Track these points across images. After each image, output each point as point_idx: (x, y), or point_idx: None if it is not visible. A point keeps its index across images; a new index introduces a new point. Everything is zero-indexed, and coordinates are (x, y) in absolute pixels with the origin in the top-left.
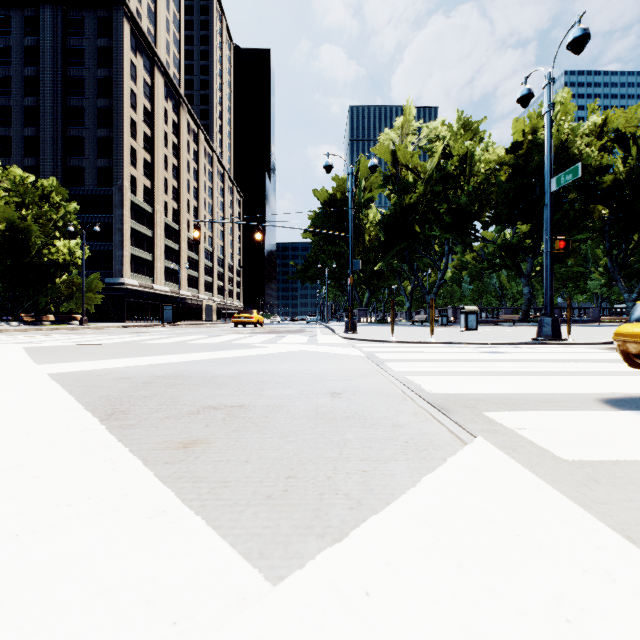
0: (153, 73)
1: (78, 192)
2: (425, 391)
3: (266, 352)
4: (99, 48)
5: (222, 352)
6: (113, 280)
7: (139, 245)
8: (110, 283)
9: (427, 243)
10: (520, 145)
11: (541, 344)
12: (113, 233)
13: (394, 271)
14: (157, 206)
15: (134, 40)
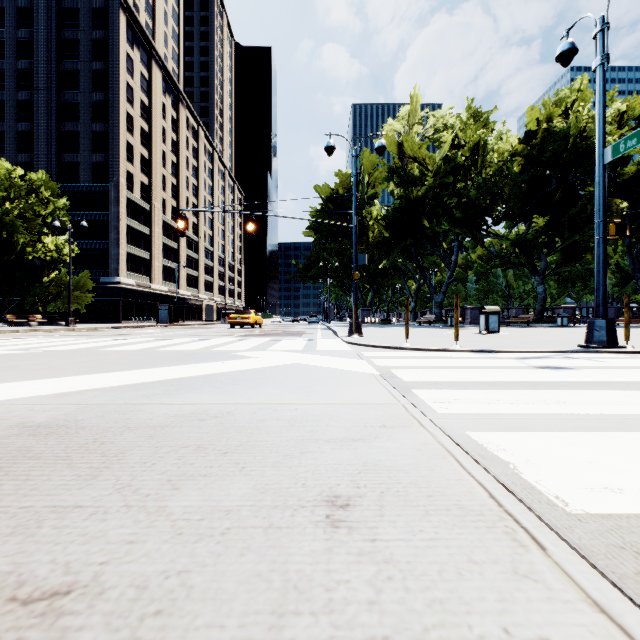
0: (151, 67)
1: (73, 189)
2: (543, 496)
3: (244, 367)
4: (94, 40)
5: (184, 367)
6: (108, 279)
7: (136, 243)
8: (105, 282)
9: (435, 239)
10: (534, 135)
11: (596, 353)
12: (109, 231)
13: (398, 270)
14: (155, 203)
15: (131, 32)
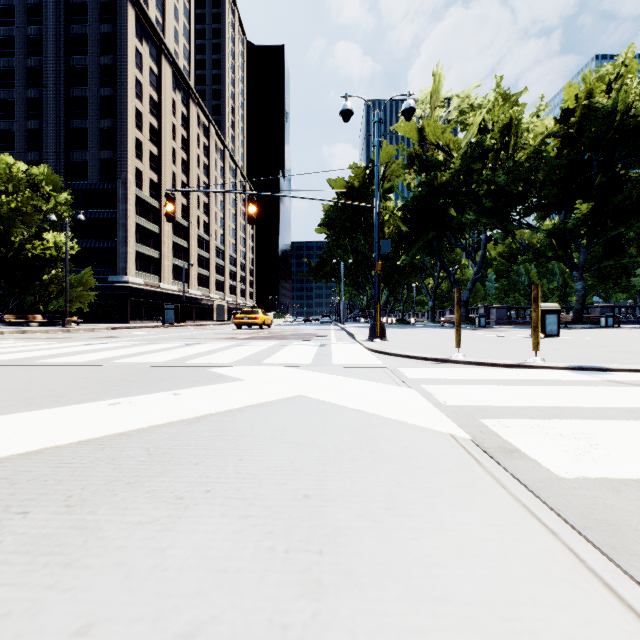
0: (160, 62)
1: (81, 186)
2: None
3: (200, 409)
4: (103, 35)
5: (94, 408)
6: (116, 278)
7: (145, 242)
8: (113, 281)
9: (459, 232)
10: (572, 113)
11: None
12: (117, 229)
13: (415, 267)
14: (164, 201)
15: (139, 26)
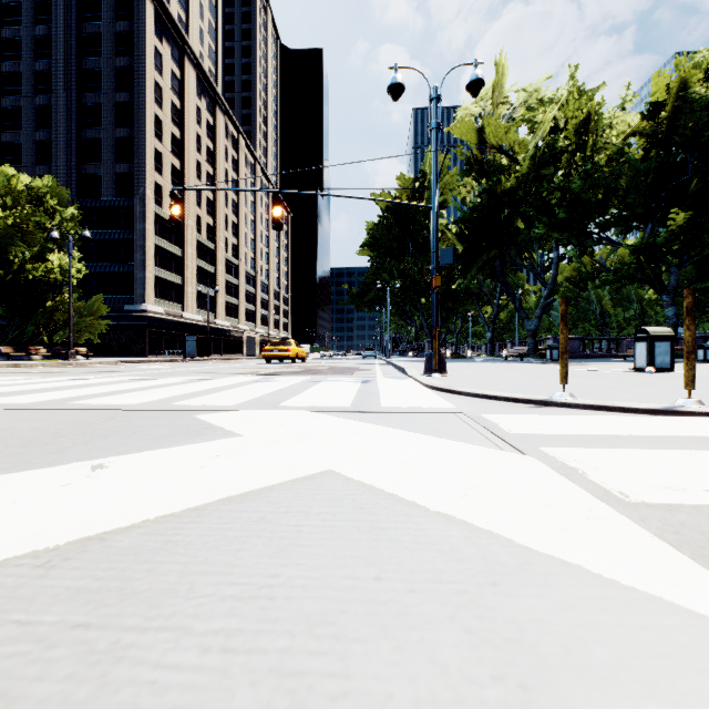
0: (183, 64)
1: (95, 204)
2: None
3: (103, 514)
4: (118, 33)
5: None
6: (133, 307)
7: (166, 266)
8: (130, 310)
9: (525, 250)
10: (662, 107)
11: None
12: (134, 251)
13: (471, 294)
14: (188, 220)
15: (159, 24)
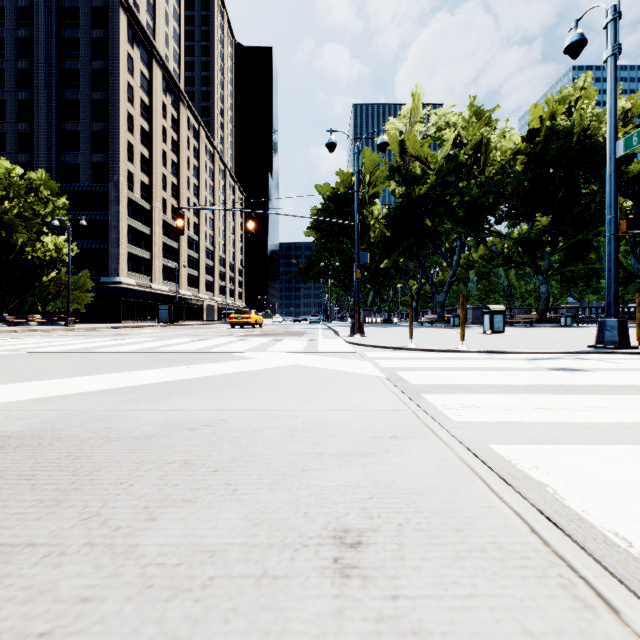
0: (151, 66)
1: (73, 188)
2: (597, 531)
3: (242, 369)
4: (95, 39)
5: (180, 369)
6: (109, 279)
7: (136, 243)
8: (106, 282)
9: (437, 238)
10: (537, 133)
11: (608, 353)
12: (109, 230)
13: (400, 270)
14: (155, 203)
15: (131, 31)
